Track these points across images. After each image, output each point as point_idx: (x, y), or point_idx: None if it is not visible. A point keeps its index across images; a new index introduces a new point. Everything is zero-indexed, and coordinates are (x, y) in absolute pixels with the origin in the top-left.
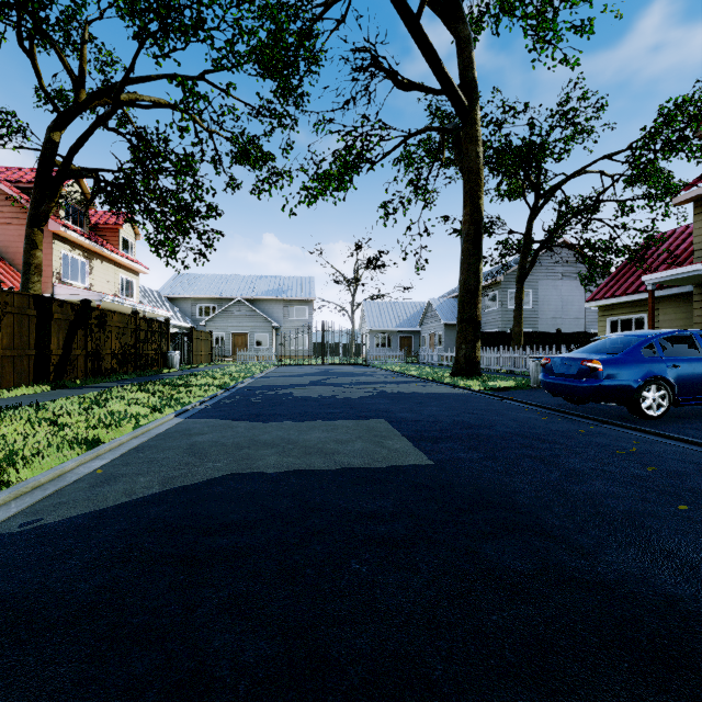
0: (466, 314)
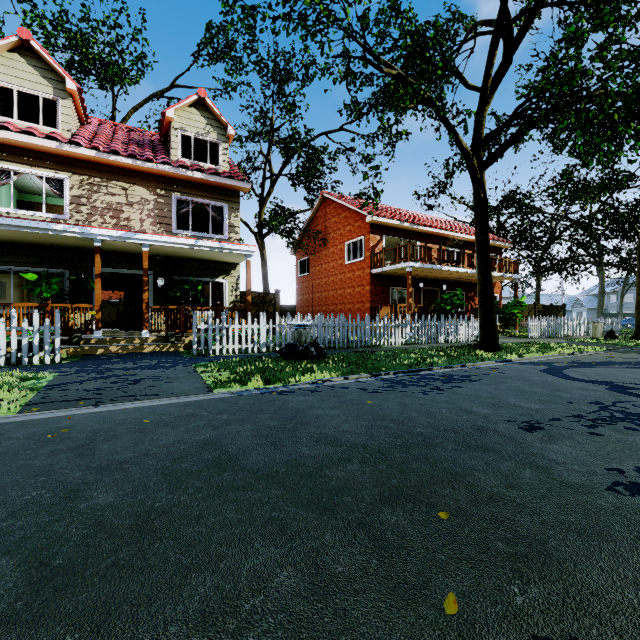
0: (599, 311)
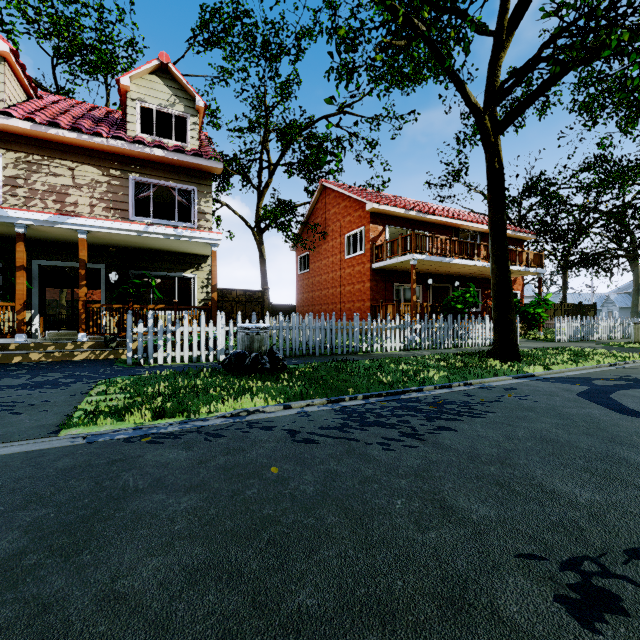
0: (634, 310)
